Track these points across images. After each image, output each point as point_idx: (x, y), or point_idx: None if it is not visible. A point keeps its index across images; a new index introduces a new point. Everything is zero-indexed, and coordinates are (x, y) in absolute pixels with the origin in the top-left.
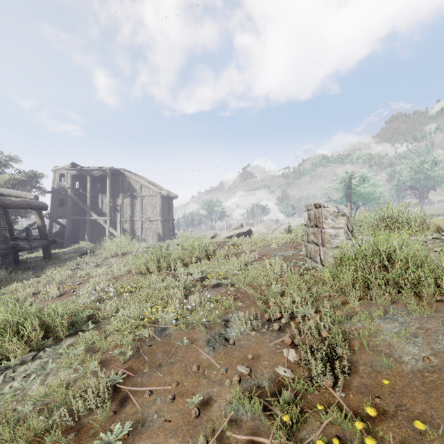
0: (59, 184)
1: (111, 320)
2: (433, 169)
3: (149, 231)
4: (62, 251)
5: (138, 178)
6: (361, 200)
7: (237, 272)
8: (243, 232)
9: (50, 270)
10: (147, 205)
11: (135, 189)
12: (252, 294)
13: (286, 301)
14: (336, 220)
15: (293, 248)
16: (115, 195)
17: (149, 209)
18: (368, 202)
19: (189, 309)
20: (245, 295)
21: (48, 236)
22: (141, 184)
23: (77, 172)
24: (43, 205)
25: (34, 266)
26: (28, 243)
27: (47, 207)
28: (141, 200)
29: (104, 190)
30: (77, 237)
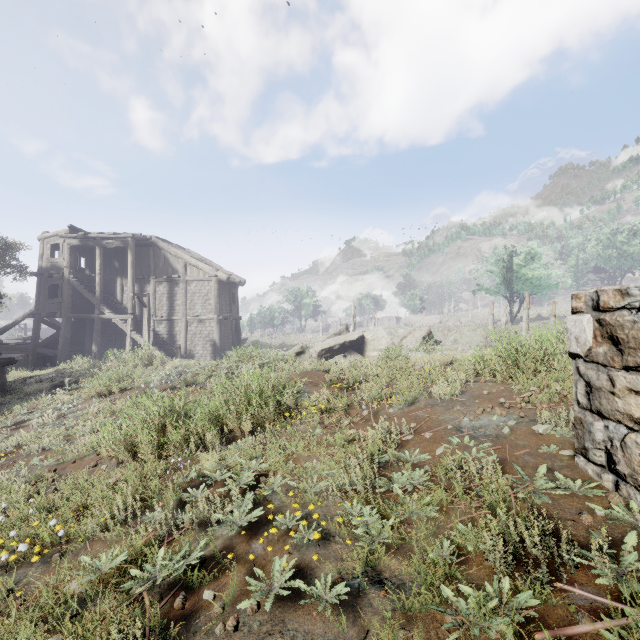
0: (50, 260)
1: None
2: (631, 242)
3: (198, 337)
4: (38, 375)
5: (180, 252)
6: (529, 288)
7: (365, 519)
8: (351, 341)
9: None
10: (195, 296)
11: (176, 269)
12: None
13: None
14: None
15: (494, 402)
16: (143, 280)
17: (198, 302)
18: (539, 292)
19: None
20: None
21: (32, 346)
22: (186, 261)
23: (79, 241)
24: None
25: None
26: None
27: None
28: (186, 287)
29: (125, 271)
30: (82, 347)
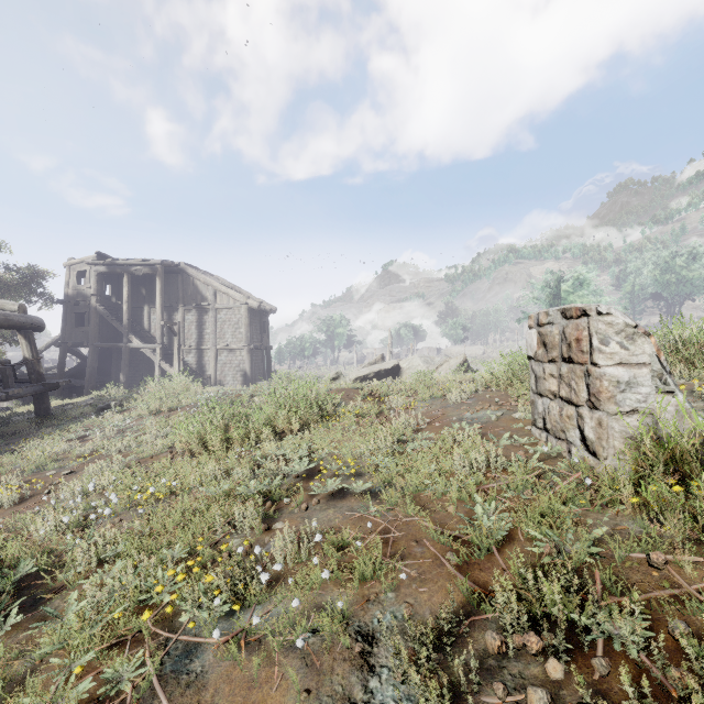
0: (76, 288)
1: (68, 603)
2: (690, 267)
3: (228, 367)
4: (75, 402)
5: (210, 279)
6: None
7: (385, 461)
8: (387, 370)
9: (32, 441)
10: (225, 324)
11: (205, 296)
12: (428, 529)
13: (546, 584)
14: (630, 347)
15: (493, 403)
16: (171, 308)
17: (228, 331)
18: None
19: (265, 582)
20: (409, 532)
21: (58, 376)
22: (215, 288)
23: (106, 268)
24: (35, 322)
25: (14, 431)
26: (1, 390)
27: (43, 325)
28: (215, 315)
29: (153, 299)
30: (108, 377)
